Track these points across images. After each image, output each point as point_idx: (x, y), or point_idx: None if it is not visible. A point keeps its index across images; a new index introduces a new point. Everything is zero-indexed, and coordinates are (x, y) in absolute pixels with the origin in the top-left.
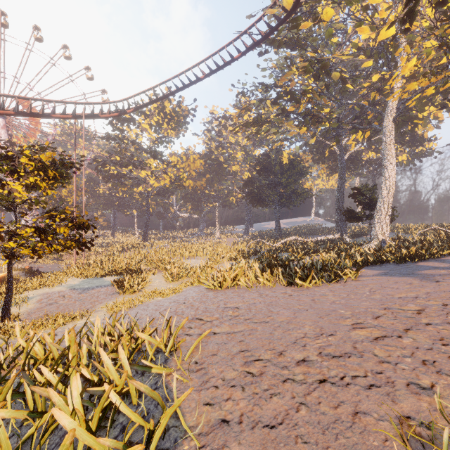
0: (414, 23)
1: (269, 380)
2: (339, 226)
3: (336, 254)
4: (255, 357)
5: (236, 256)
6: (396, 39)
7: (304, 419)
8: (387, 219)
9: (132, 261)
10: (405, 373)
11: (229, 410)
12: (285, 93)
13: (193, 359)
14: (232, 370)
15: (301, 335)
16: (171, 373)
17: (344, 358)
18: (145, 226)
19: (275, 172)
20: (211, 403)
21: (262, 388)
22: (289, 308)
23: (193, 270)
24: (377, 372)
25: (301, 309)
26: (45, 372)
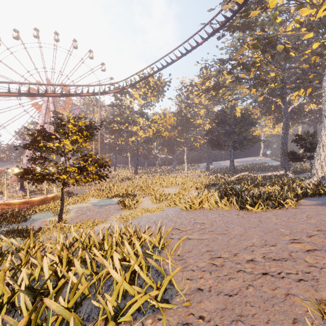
0: None
1: (227, 269)
2: (284, 164)
3: (280, 187)
4: (217, 255)
5: (200, 186)
6: None
7: (251, 294)
8: (325, 160)
9: (129, 188)
10: None
11: (202, 284)
12: (238, 65)
13: (176, 253)
14: (202, 262)
15: (250, 244)
16: (163, 260)
17: (282, 261)
18: (136, 164)
19: (230, 124)
20: (191, 279)
21: (223, 274)
22: (241, 225)
23: (170, 195)
24: (306, 272)
25: (251, 227)
26: (95, 251)
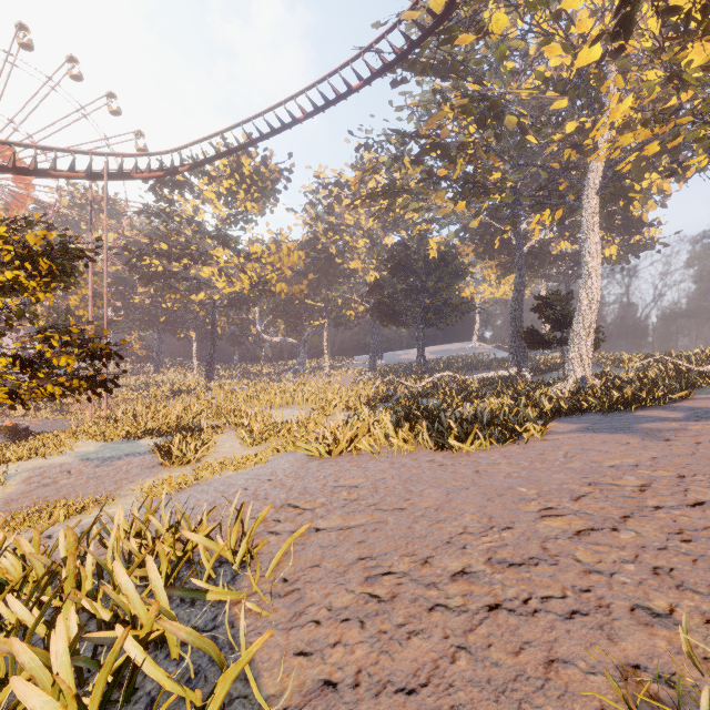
0: (629, 43)
1: (406, 607)
2: (516, 355)
3: (511, 399)
4: (383, 568)
5: (356, 403)
6: (602, 67)
7: (465, 675)
8: (588, 345)
9: (187, 413)
10: (626, 589)
11: (338, 664)
12: (433, 147)
13: (279, 575)
14: (344, 593)
15: (459, 530)
16: (241, 599)
17: (529, 567)
18: (210, 356)
19: (418, 272)
20: (308, 651)
21: (394, 622)
22: (439, 485)
23: (287, 426)
24: (581, 589)
25: (459, 487)
26: (15, 606)
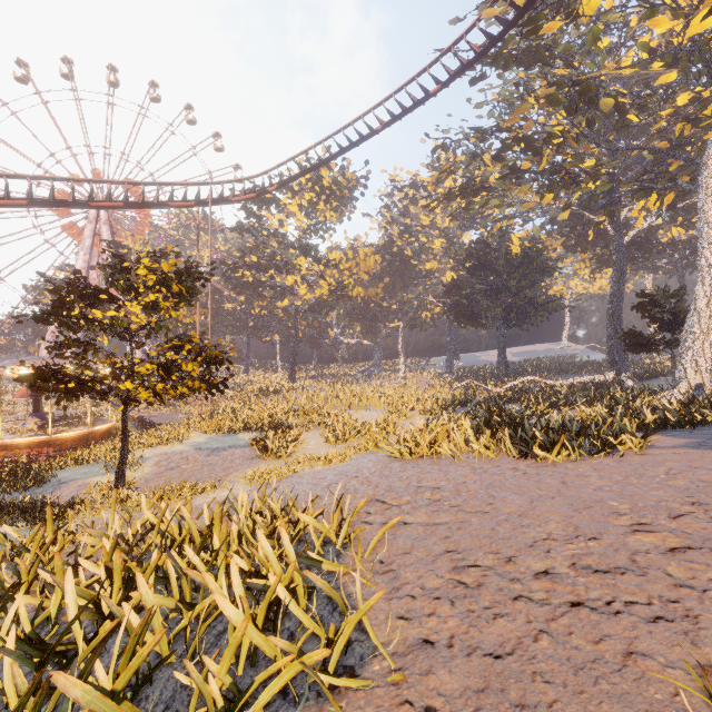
0: None
1: (492, 594)
2: (614, 359)
3: (607, 407)
4: (469, 562)
5: (433, 407)
6: None
7: (546, 652)
8: (706, 348)
9: (276, 412)
10: None
11: (433, 629)
12: (516, 141)
13: (376, 557)
14: (435, 577)
15: (543, 536)
16: (347, 572)
17: (614, 575)
18: (293, 358)
19: (499, 270)
20: (407, 617)
21: (481, 605)
22: (522, 493)
23: (366, 427)
24: (669, 600)
25: (543, 496)
26: (190, 554)
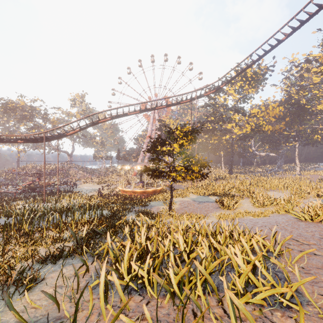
0: None
1: None
2: None
3: None
4: None
5: None
6: None
7: None
8: None
9: (225, 188)
10: None
11: None
12: None
13: (298, 265)
14: None
15: None
16: None
17: None
18: (230, 163)
19: None
20: None
21: None
22: None
23: (277, 201)
24: None
25: None
26: (212, 240)
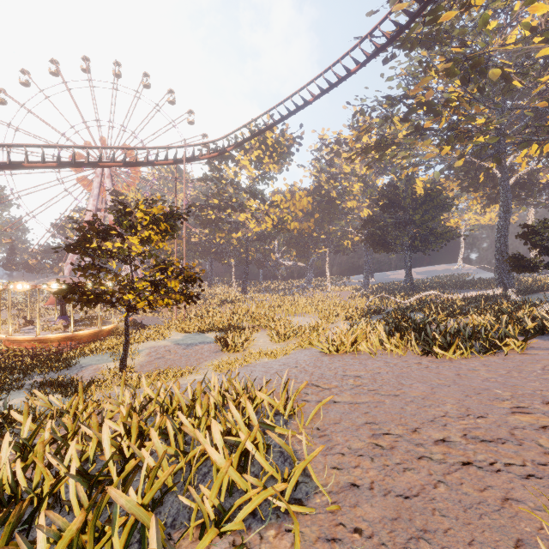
0: None
1: (401, 454)
2: (501, 277)
3: (495, 316)
4: (384, 431)
5: (353, 314)
6: None
7: (443, 496)
8: None
9: (233, 317)
10: None
11: (358, 477)
12: (420, 105)
13: (314, 425)
14: (358, 441)
15: (441, 414)
16: (293, 435)
17: (497, 444)
18: (245, 276)
19: (405, 207)
20: (339, 467)
21: (394, 461)
22: (425, 382)
23: (302, 330)
24: (539, 463)
25: (442, 385)
26: (182, 418)
